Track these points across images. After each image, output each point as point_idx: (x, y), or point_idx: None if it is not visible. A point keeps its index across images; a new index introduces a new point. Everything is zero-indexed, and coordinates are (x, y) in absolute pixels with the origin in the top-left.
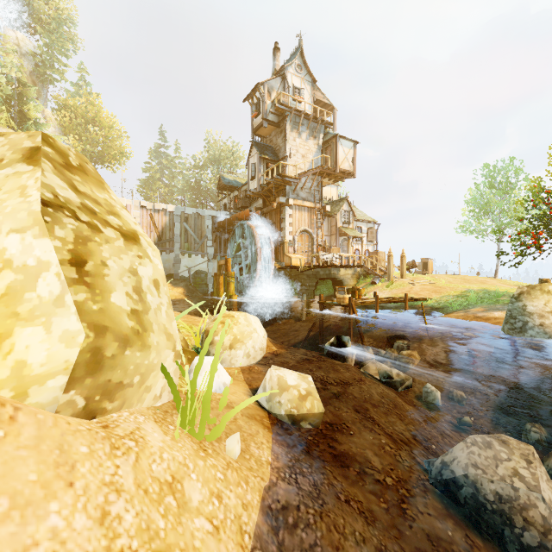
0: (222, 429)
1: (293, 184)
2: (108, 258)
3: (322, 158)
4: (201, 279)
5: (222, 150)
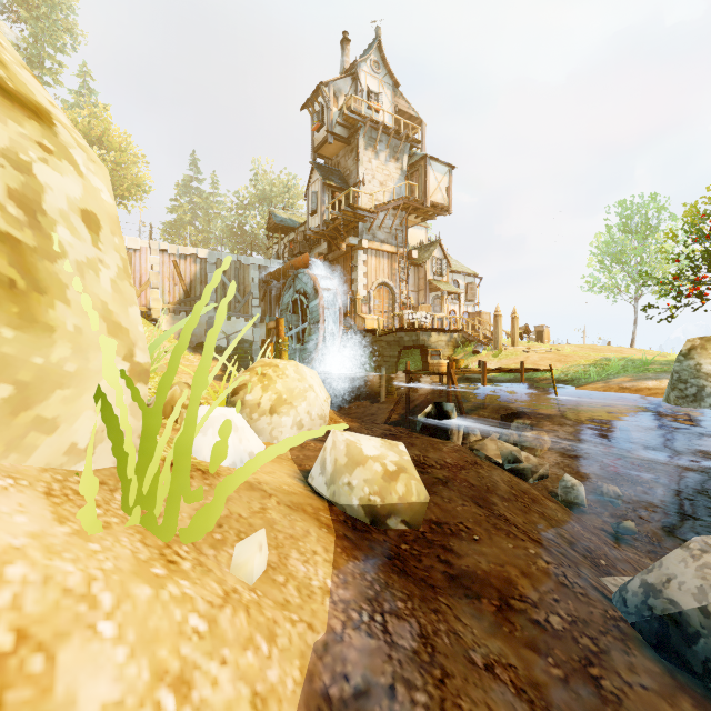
0: (216, 516)
1: (368, 220)
2: None
3: (406, 186)
4: (244, 351)
5: (273, 185)
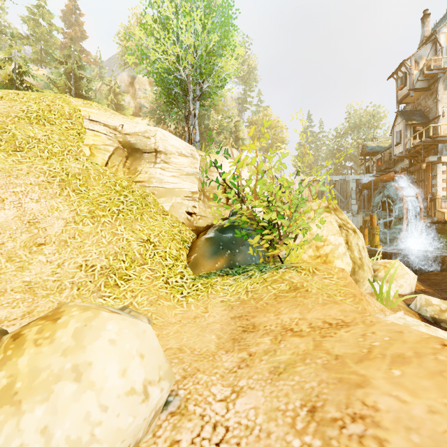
0: (396, 305)
1: None
2: (351, 240)
3: None
4: None
5: (361, 116)
